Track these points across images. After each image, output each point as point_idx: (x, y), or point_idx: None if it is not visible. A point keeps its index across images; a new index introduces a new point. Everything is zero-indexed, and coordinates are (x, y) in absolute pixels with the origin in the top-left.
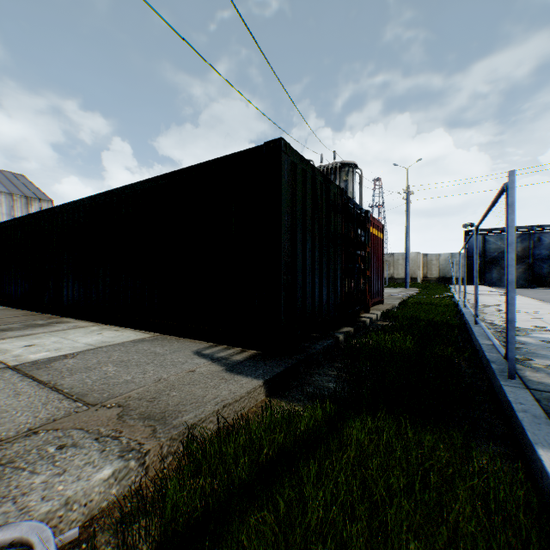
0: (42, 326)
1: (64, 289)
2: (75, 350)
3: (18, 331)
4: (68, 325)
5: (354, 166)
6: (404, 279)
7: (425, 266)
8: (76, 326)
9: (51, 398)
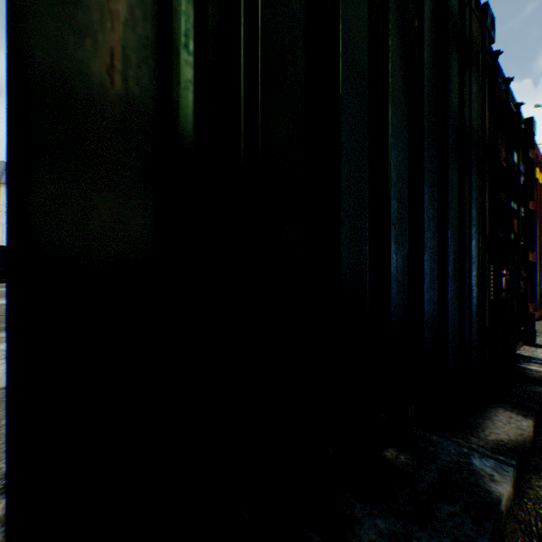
0: None
1: None
2: None
3: None
4: None
5: None
6: None
7: None
8: None
9: None
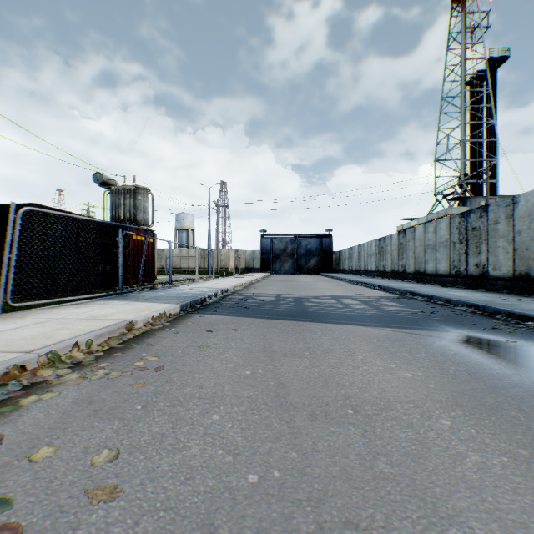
0: None
1: None
2: None
3: None
4: None
5: (147, 189)
6: (220, 269)
7: (237, 259)
8: None
9: None
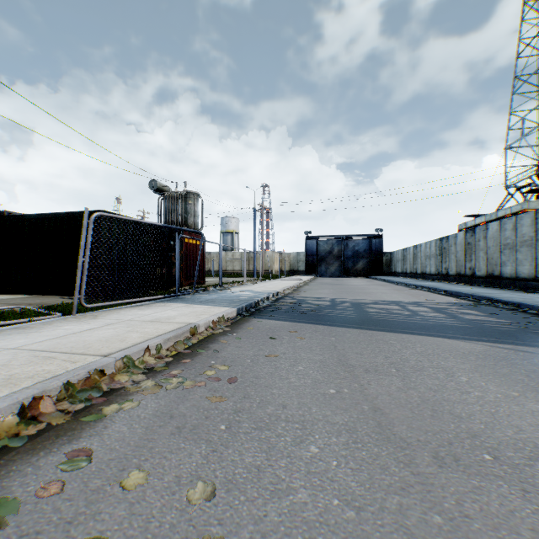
0: None
1: None
2: None
3: None
4: None
5: (197, 194)
6: (264, 272)
7: (281, 262)
8: None
9: (1, 304)
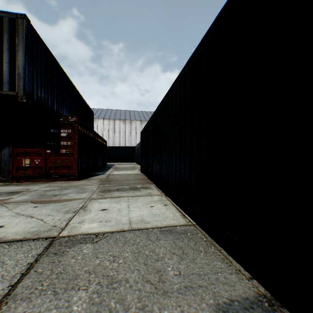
0: (134, 190)
1: (154, 165)
2: (113, 227)
3: (120, 192)
4: (146, 191)
5: None
6: None
7: None
8: (149, 193)
9: None
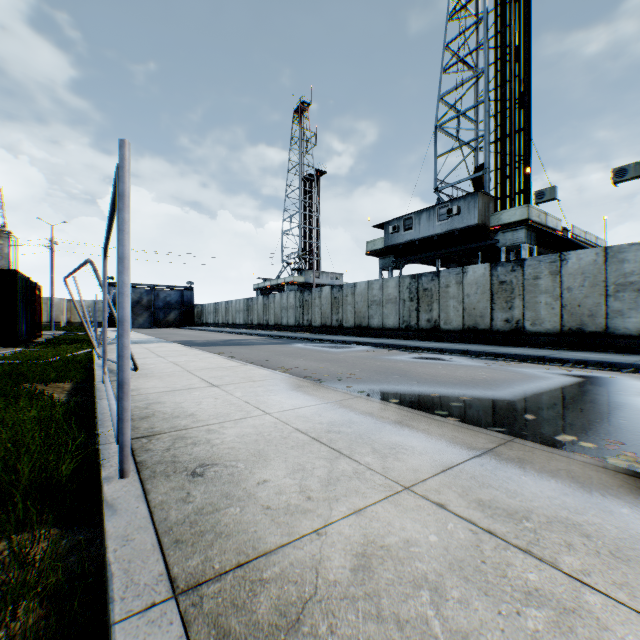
0: None
1: None
2: None
3: None
4: None
5: (11, 233)
6: (47, 324)
7: (71, 311)
8: None
9: None
